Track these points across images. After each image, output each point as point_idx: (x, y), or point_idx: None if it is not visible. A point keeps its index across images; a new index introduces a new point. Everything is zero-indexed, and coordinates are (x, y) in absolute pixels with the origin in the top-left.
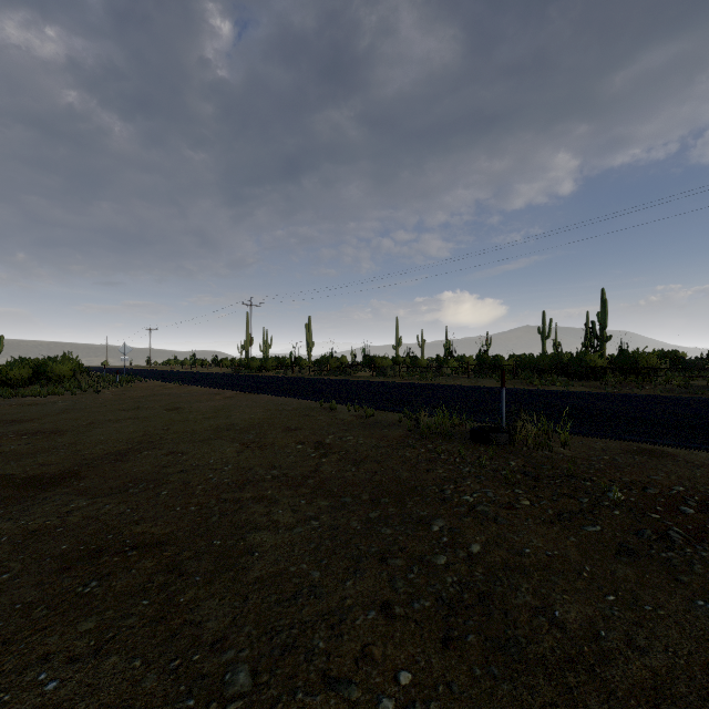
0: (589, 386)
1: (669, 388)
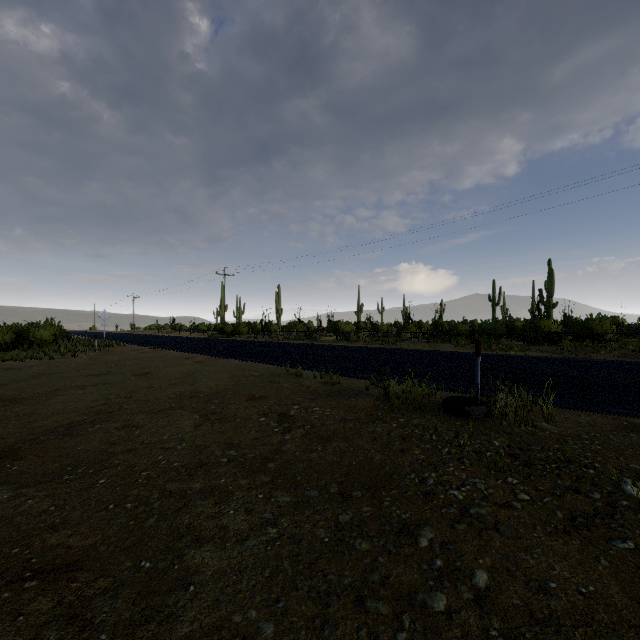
0: (546, 350)
1: (624, 353)
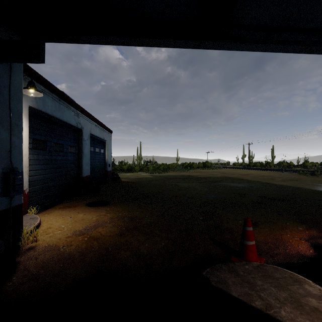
0: None
1: None
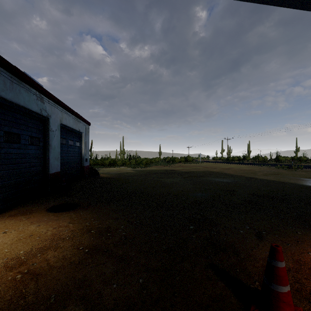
0: None
1: None
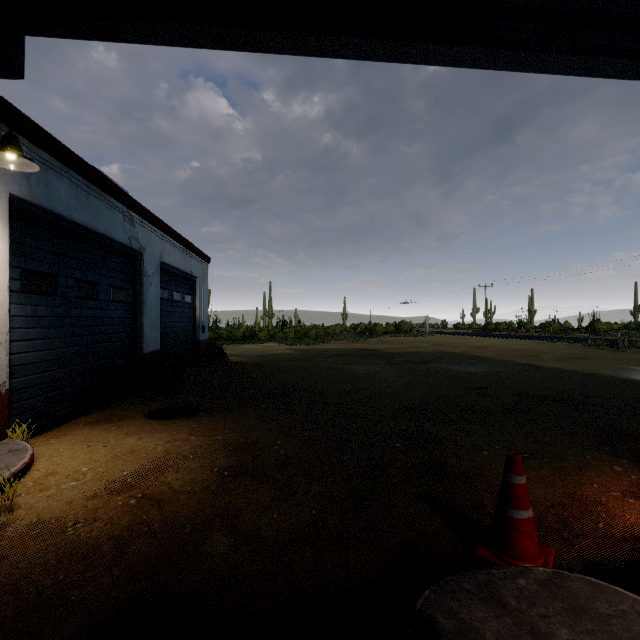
0: None
1: None
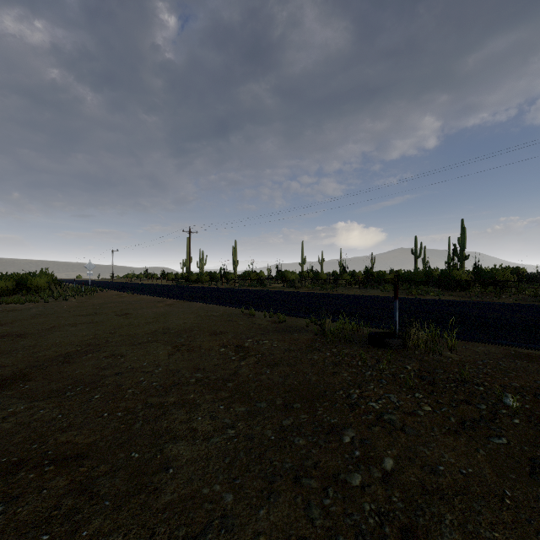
0: (457, 295)
1: (522, 297)
